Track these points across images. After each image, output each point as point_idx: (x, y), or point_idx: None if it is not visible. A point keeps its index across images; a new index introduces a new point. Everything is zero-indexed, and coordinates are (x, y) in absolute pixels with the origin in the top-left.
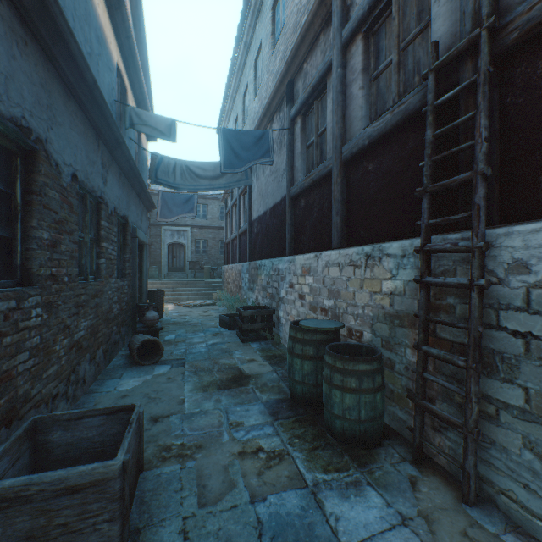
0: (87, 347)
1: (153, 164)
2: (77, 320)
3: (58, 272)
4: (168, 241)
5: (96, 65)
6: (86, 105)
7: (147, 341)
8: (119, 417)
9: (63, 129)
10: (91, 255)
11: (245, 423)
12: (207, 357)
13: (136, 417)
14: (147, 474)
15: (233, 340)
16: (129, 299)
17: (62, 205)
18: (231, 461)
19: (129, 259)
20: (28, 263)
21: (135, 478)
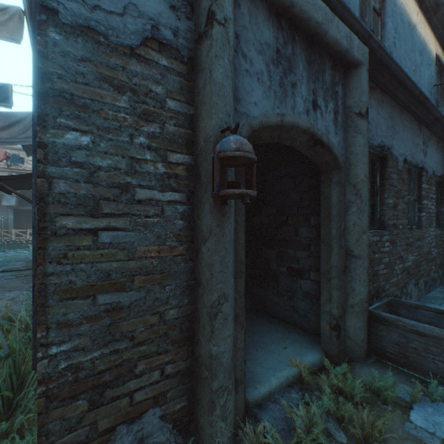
0: (412, 274)
1: None
2: (406, 254)
3: (396, 222)
4: None
5: (417, 74)
6: (412, 109)
7: None
8: None
9: (398, 135)
10: (413, 210)
11: None
12: None
13: None
14: None
15: None
16: None
17: (397, 181)
18: None
19: None
20: (381, 217)
21: None
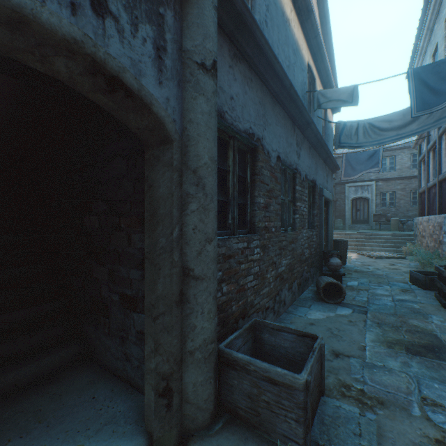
0: (286, 279)
1: (336, 132)
2: (280, 258)
3: (268, 225)
4: (351, 197)
5: (292, 72)
6: (285, 104)
7: (331, 283)
8: (305, 341)
9: (271, 127)
10: (289, 212)
11: (445, 408)
12: (393, 313)
13: (317, 346)
14: (327, 400)
15: (428, 302)
16: (316, 246)
17: (270, 179)
18: (423, 444)
19: (316, 214)
20: (252, 219)
21: (316, 397)
